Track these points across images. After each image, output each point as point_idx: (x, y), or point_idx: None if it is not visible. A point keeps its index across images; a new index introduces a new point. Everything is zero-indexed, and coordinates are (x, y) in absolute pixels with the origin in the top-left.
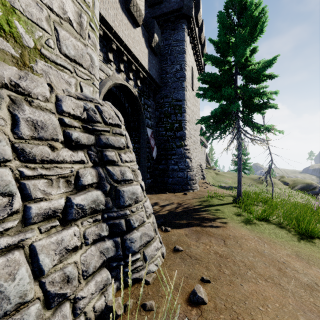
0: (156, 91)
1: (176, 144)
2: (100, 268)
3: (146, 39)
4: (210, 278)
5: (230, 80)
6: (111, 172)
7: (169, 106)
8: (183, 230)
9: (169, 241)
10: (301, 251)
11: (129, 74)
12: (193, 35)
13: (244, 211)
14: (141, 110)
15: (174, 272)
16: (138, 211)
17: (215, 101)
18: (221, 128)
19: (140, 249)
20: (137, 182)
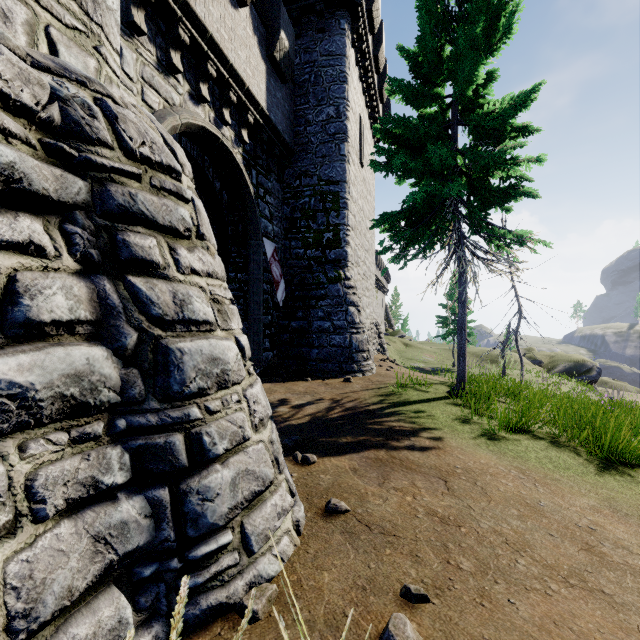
0: (284, 161)
1: (327, 276)
2: (95, 590)
3: (262, 40)
4: (427, 588)
5: (442, 135)
6: (141, 294)
7: (313, 195)
8: (346, 459)
9: (314, 488)
10: (616, 497)
11: (222, 111)
12: (363, 48)
13: (476, 414)
14: (250, 197)
15: (327, 576)
16: (227, 411)
17: (409, 184)
18: (425, 236)
19: (231, 518)
20: (226, 334)
